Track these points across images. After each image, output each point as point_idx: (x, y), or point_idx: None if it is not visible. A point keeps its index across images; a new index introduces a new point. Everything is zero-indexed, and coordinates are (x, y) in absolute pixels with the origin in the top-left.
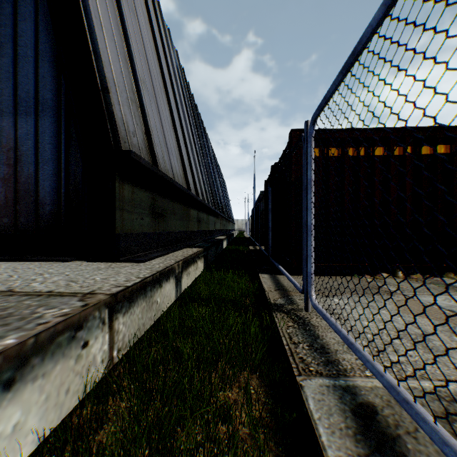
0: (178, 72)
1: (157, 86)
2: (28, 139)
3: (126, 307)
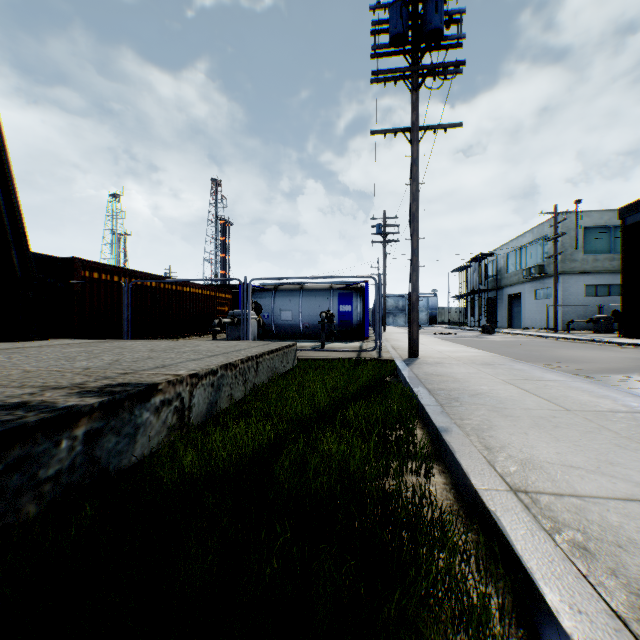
0: None
1: None
2: None
3: None
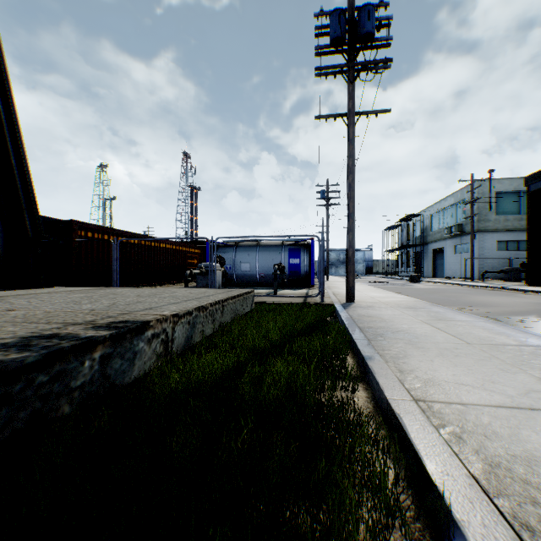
0: None
1: None
2: None
3: None
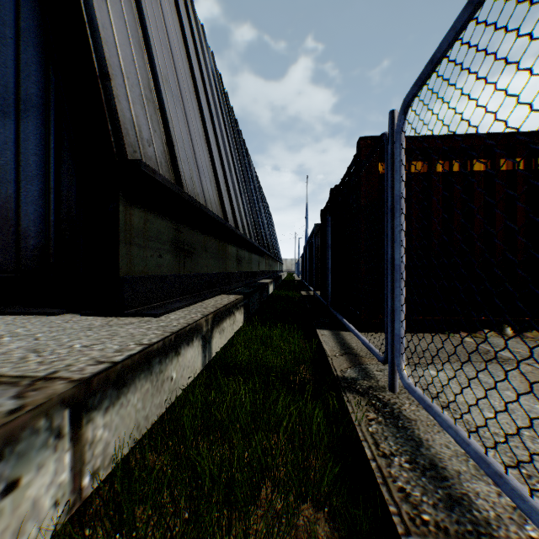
0: (214, 77)
1: (185, 88)
2: (7, 149)
3: (110, 397)
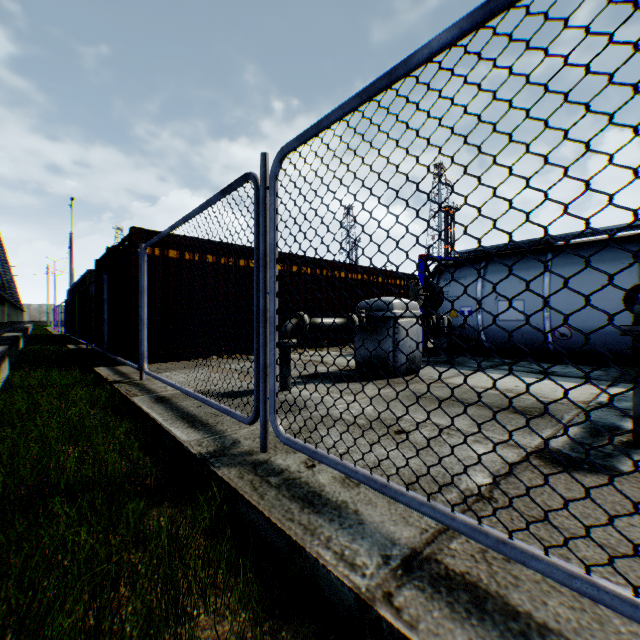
0: None
1: None
2: None
3: None
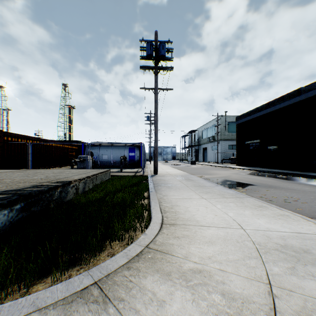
0: None
1: None
2: None
3: None
